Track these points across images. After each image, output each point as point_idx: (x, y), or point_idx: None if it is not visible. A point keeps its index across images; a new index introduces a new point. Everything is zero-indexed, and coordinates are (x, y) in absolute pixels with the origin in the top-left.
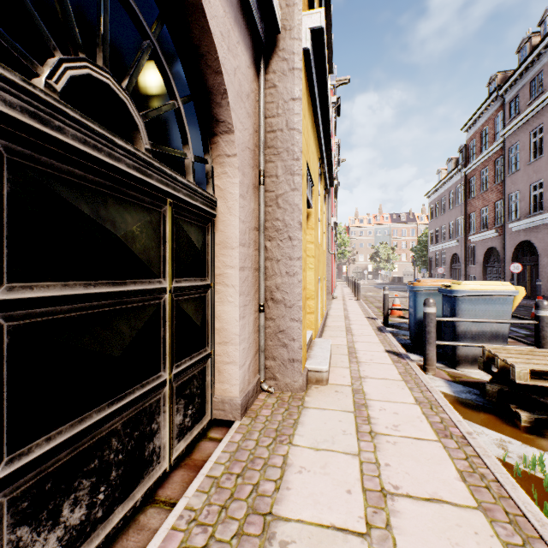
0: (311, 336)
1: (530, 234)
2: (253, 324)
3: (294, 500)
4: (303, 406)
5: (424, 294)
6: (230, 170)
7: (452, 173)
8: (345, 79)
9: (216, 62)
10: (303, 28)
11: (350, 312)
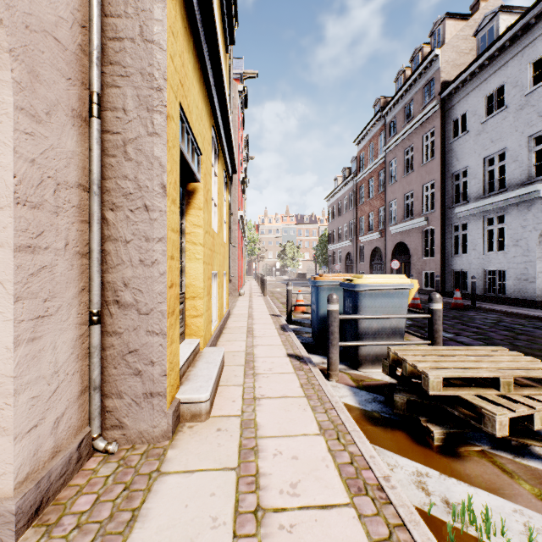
0: (197, 347)
1: (404, 236)
2: (74, 345)
3: None
4: (159, 471)
5: (326, 289)
6: None
7: (346, 180)
8: (253, 72)
9: None
10: None
11: (255, 310)
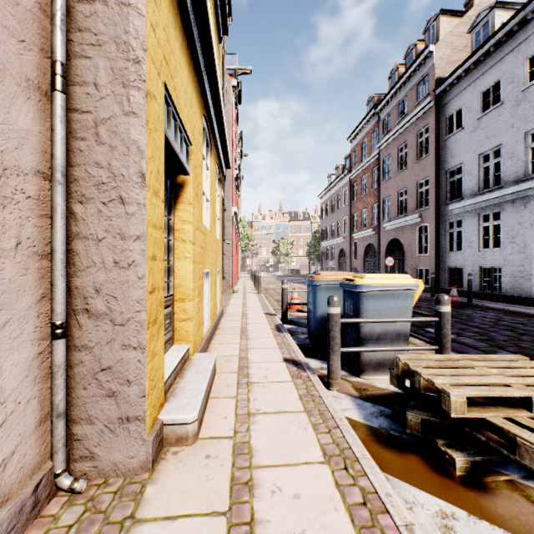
0: (186, 354)
1: (398, 233)
2: (29, 366)
3: None
4: (134, 518)
5: (324, 288)
6: None
7: (340, 177)
8: (247, 69)
9: None
10: None
11: (249, 308)
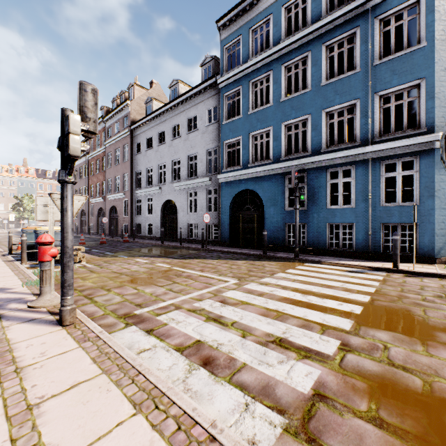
0: None
1: (115, 202)
2: None
3: None
4: None
5: (29, 233)
6: None
7: (81, 155)
8: None
9: None
10: None
11: None
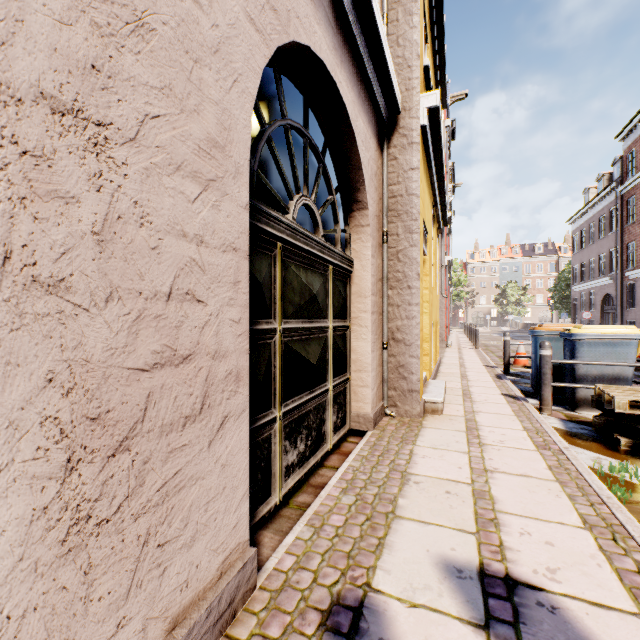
0: (425, 377)
1: None
2: (379, 358)
3: (420, 468)
4: (421, 426)
5: (545, 338)
6: (364, 237)
7: (603, 193)
8: (461, 94)
9: (358, 163)
10: (421, 108)
11: (466, 361)
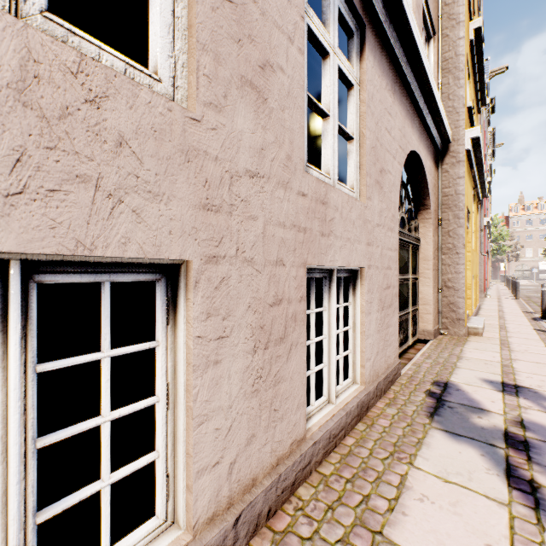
0: (468, 314)
1: None
2: (435, 298)
3: (468, 355)
4: (467, 340)
5: None
6: (427, 225)
7: None
8: (501, 68)
9: (426, 185)
10: (465, 138)
11: (505, 308)
